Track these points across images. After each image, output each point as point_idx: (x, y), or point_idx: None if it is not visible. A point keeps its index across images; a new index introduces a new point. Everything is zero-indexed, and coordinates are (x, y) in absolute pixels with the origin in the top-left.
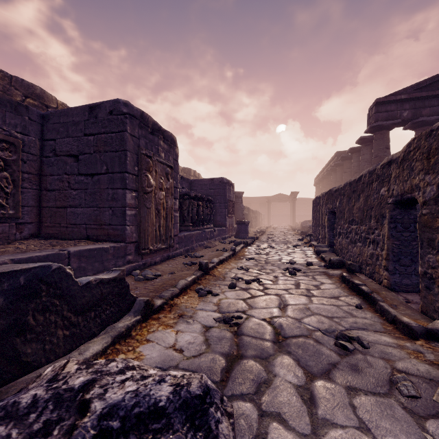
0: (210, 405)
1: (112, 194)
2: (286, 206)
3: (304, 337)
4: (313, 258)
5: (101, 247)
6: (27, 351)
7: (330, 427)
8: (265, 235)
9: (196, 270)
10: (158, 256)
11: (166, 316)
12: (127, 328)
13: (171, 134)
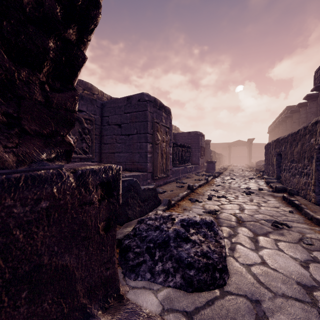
0: (214, 225)
1: (139, 145)
2: (244, 149)
3: (254, 221)
4: (264, 186)
5: (137, 174)
6: (129, 213)
7: (264, 248)
8: (227, 171)
9: (186, 189)
10: (162, 181)
11: (177, 209)
12: (163, 210)
13: (168, 108)
